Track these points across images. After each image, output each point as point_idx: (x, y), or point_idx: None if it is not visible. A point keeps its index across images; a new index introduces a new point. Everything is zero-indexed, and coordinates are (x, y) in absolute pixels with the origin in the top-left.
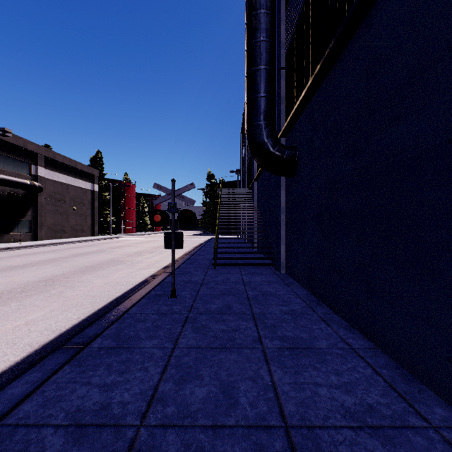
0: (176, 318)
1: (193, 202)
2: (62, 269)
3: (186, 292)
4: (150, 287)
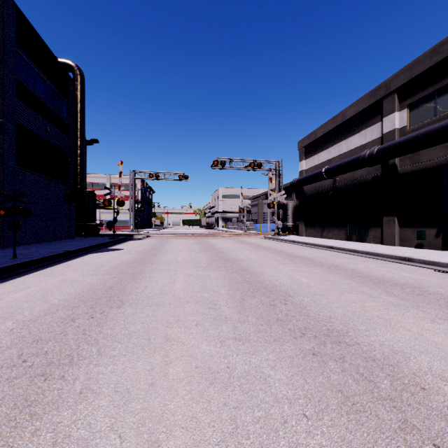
0: (26, 254)
1: (1, 203)
2: (159, 289)
3: (1, 260)
4: (25, 260)
